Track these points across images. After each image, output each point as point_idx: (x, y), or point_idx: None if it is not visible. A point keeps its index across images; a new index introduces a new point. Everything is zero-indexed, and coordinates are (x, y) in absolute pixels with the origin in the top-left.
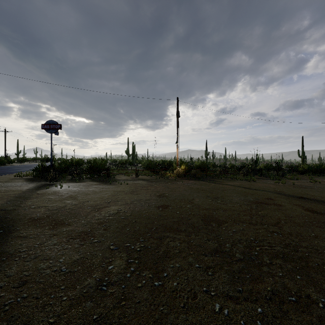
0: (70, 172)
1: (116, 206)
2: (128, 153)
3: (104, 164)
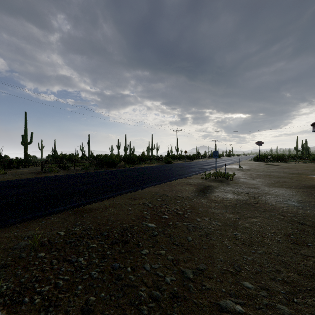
0: (268, 160)
1: (292, 164)
2: (296, 149)
3: (282, 157)
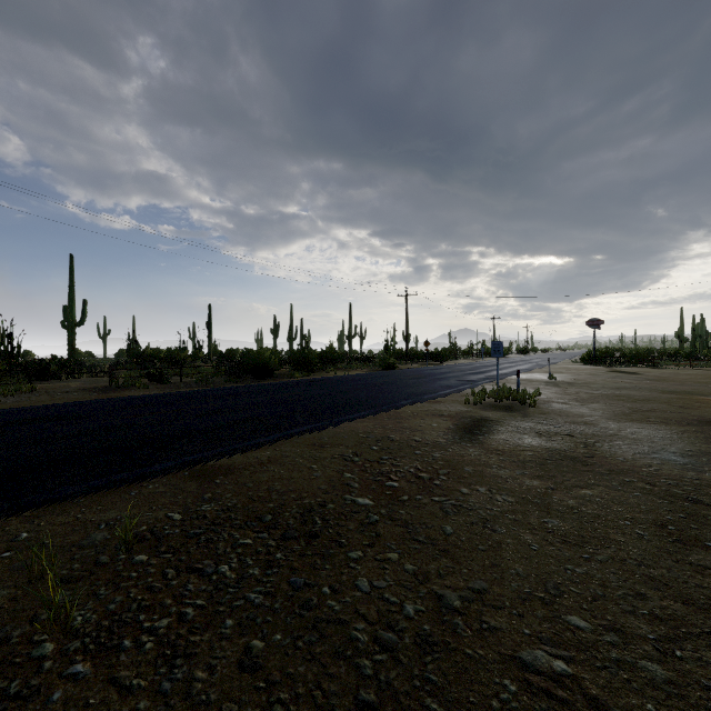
0: (614, 361)
1: (670, 372)
2: (680, 337)
3: (647, 355)
